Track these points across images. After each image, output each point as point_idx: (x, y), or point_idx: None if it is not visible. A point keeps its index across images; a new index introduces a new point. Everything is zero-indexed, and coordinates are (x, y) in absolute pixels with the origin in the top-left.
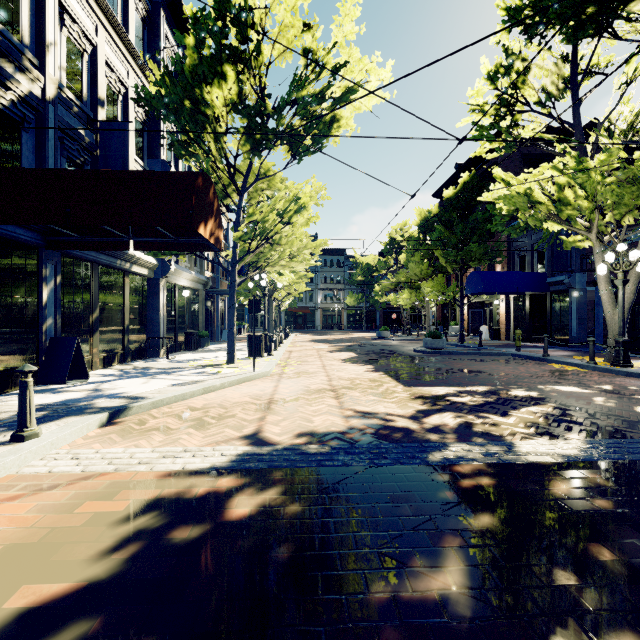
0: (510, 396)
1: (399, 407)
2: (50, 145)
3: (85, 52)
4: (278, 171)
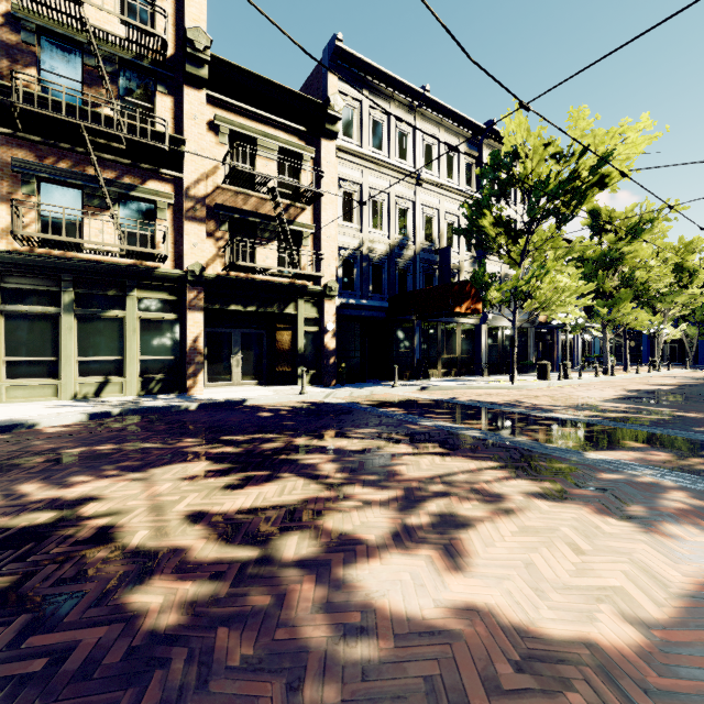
0: (661, 413)
1: (547, 403)
2: (417, 273)
3: (434, 216)
4: (544, 242)
